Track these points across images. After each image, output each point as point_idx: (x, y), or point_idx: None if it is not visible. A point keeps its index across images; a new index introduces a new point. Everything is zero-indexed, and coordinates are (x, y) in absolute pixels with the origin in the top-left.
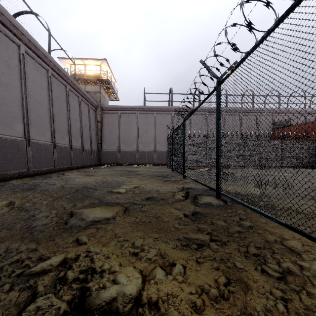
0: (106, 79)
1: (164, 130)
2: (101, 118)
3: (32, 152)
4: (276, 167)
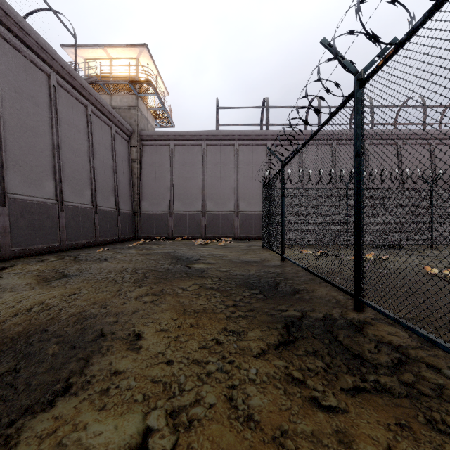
0: (146, 81)
1: (252, 175)
2: (139, 155)
3: None
4: None
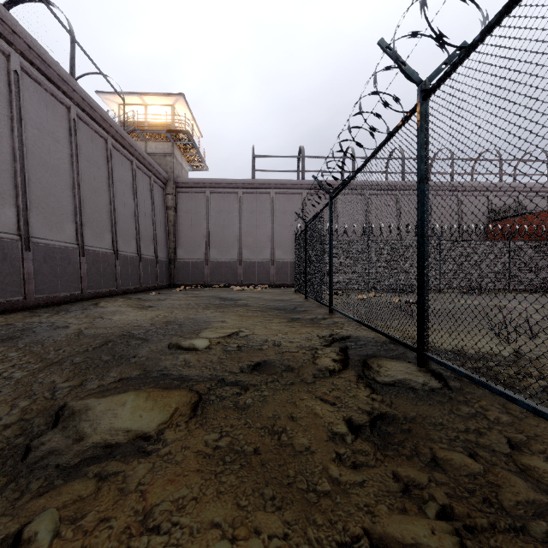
0: (183, 131)
1: (288, 223)
2: (175, 202)
3: (34, 262)
4: (497, 290)
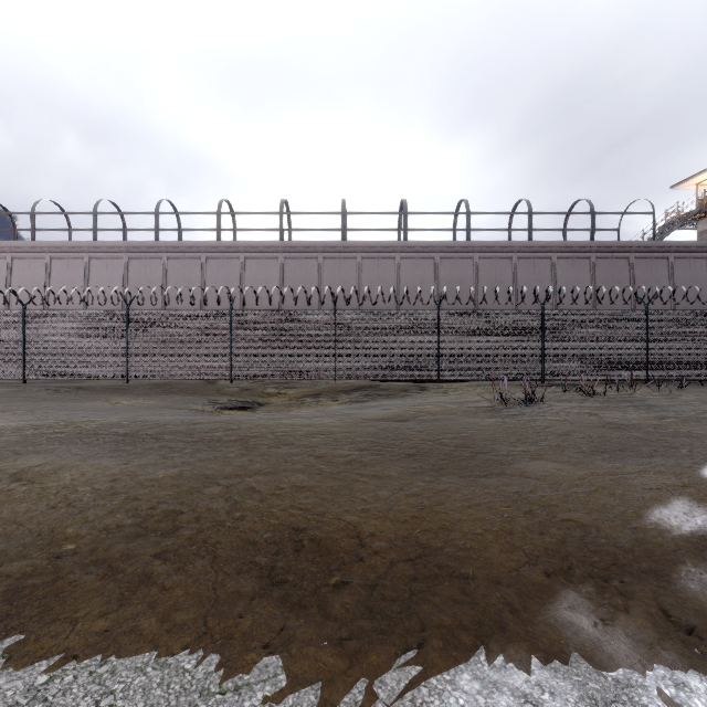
0: None
1: None
2: None
3: None
4: None
